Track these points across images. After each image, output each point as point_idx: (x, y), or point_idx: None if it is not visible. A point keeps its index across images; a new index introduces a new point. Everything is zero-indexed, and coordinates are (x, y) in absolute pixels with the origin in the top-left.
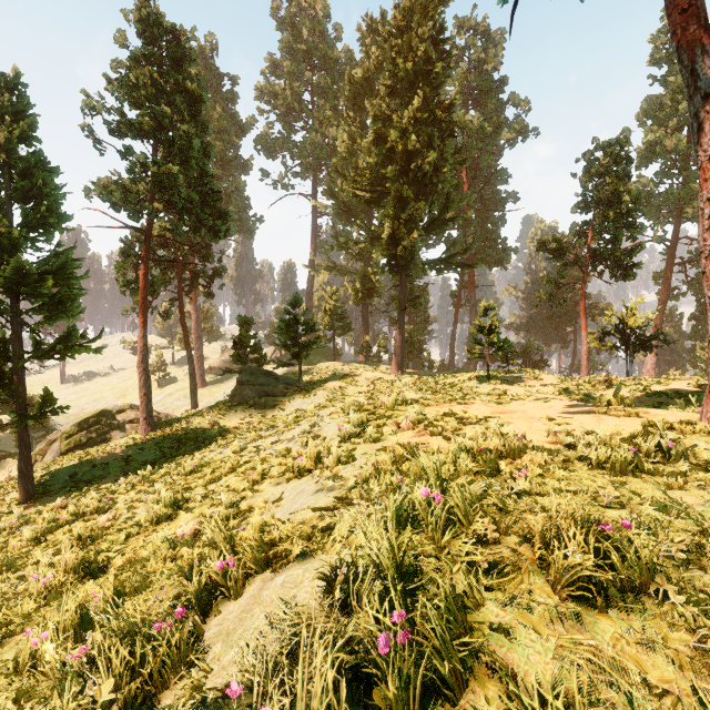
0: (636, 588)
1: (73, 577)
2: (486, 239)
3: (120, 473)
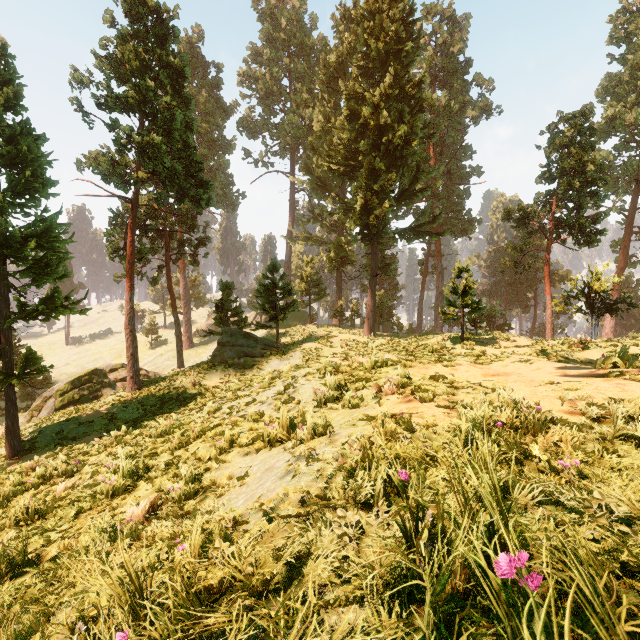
0: None
1: None
2: (452, 210)
3: (103, 430)
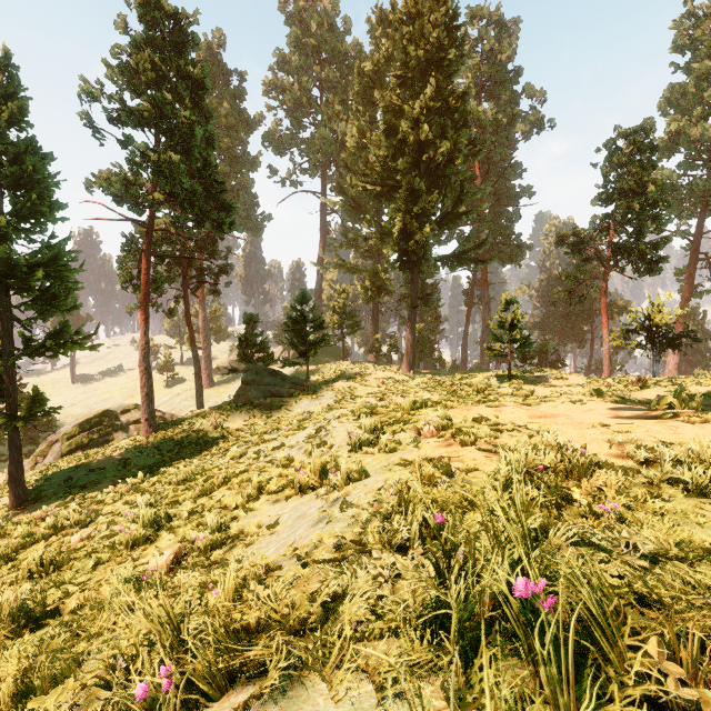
0: None
1: (7, 629)
2: (500, 235)
3: (116, 477)
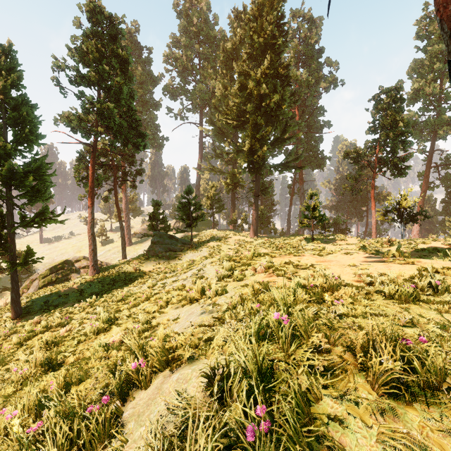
0: (432, 387)
1: (40, 370)
2: (310, 151)
3: (76, 300)
